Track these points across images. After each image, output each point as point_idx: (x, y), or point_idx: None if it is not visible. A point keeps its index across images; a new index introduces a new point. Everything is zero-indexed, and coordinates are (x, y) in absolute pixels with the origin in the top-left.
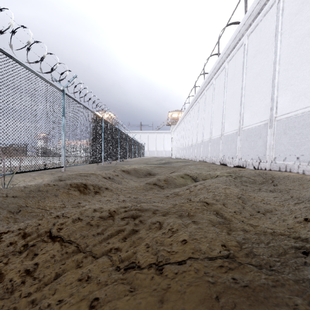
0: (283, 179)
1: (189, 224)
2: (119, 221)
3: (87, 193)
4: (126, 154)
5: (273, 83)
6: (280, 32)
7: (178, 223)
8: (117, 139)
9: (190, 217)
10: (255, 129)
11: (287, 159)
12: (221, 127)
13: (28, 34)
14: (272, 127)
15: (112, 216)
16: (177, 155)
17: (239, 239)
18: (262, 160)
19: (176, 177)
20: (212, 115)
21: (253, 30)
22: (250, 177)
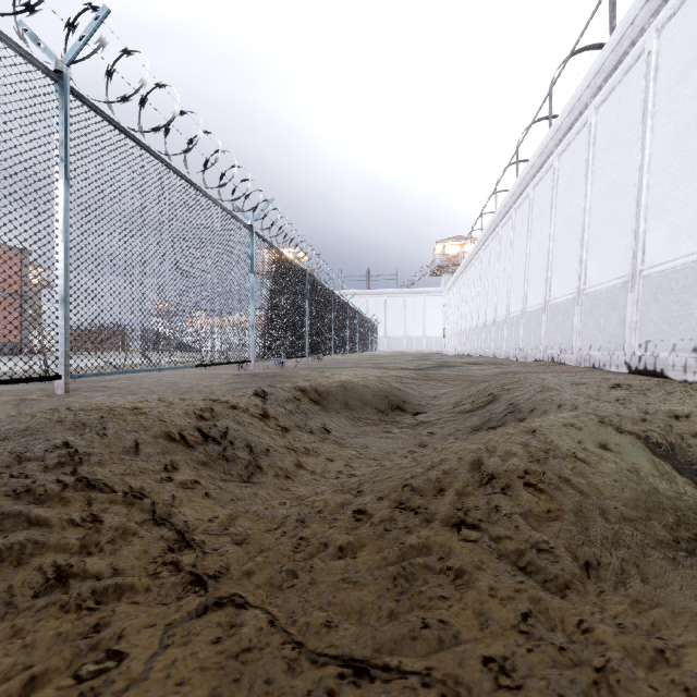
0: None
1: None
2: None
3: None
4: (328, 342)
5: None
6: None
7: None
8: (304, 299)
9: None
10: None
11: None
12: (632, 250)
13: None
14: None
15: None
16: (458, 348)
17: None
18: None
19: (573, 445)
20: (586, 219)
21: None
22: None
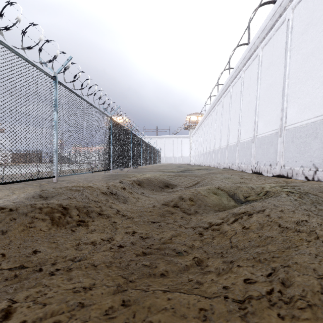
0: None
1: None
2: None
3: (64, 224)
4: (140, 160)
5: None
6: None
7: None
8: (130, 143)
9: None
10: (306, 127)
11: None
12: (253, 128)
13: None
14: None
15: None
16: (196, 162)
17: None
18: (319, 168)
19: (206, 193)
20: (240, 114)
21: None
22: (317, 194)
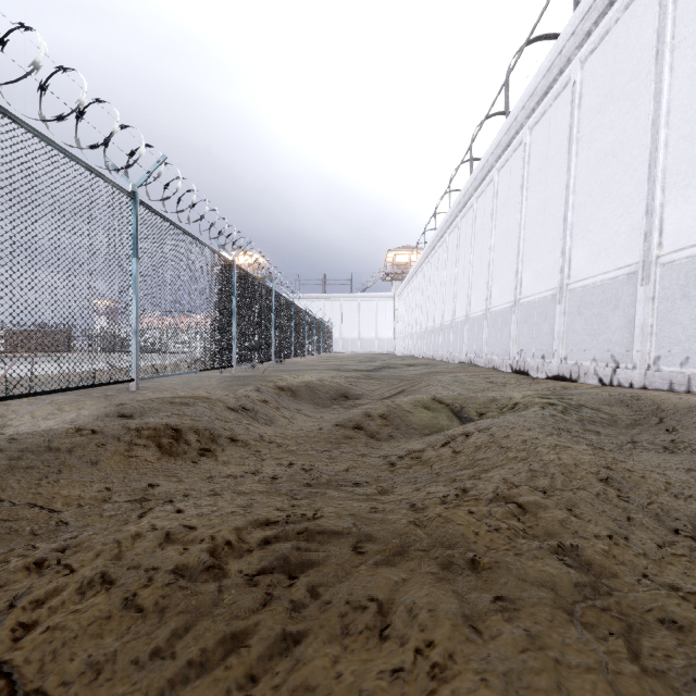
0: (688, 414)
1: (487, 620)
2: (240, 591)
3: (180, 453)
4: (290, 347)
5: (652, 171)
6: (670, 43)
7: (450, 615)
8: (270, 312)
9: (483, 576)
10: (601, 287)
11: (693, 361)
12: (514, 284)
13: (32, 42)
14: (651, 280)
15: (217, 567)
16: (406, 350)
17: (688, 693)
18: (621, 362)
19: (411, 406)
20: (491, 254)
21: (595, 47)
22: (599, 408)
